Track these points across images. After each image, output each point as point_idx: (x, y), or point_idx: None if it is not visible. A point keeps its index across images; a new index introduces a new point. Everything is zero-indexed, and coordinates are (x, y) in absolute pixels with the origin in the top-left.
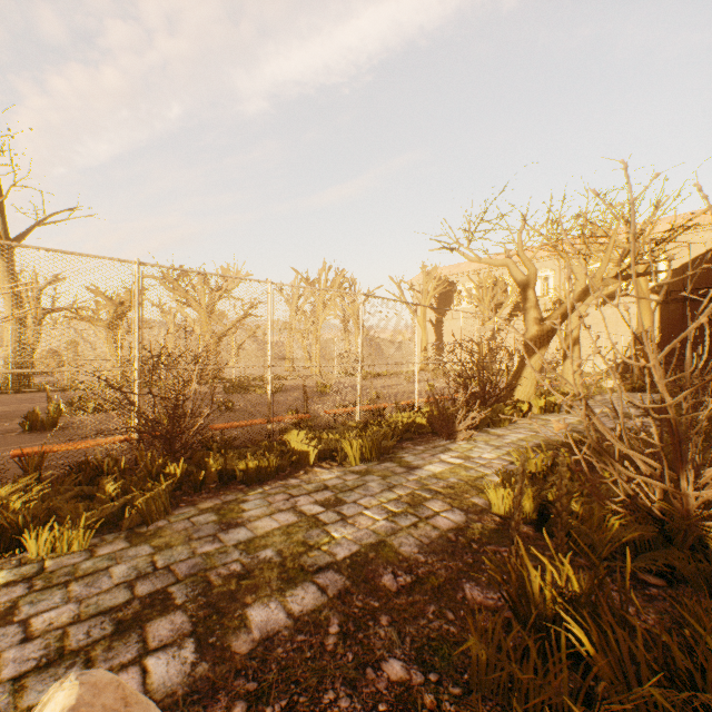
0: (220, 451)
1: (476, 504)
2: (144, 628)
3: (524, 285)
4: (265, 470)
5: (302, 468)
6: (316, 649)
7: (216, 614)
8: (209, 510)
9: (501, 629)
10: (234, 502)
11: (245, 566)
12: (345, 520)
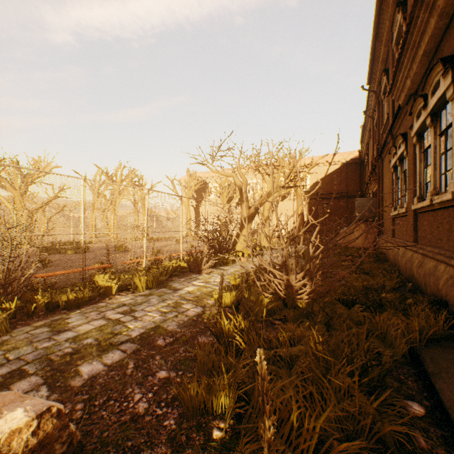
0: (45, 291)
1: (209, 303)
2: (9, 387)
3: (241, 188)
4: (81, 299)
5: (107, 297)
6: (122, 375)
7: (59, 372)
8: (42, 326)
9: (211, 346)
10: (60, 319)
11: (74, 349)
12: (137, 319)
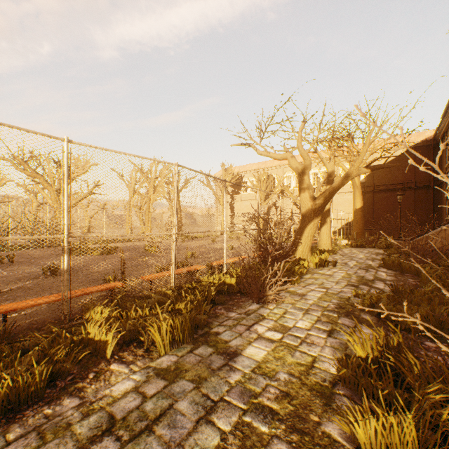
0: None
1: (335, 441)
2: None
3: (301, 172)
4: (25, 390)
5: (93, 367)
6: None
7: None
8: None
9: None
10: None
11: None
12: None
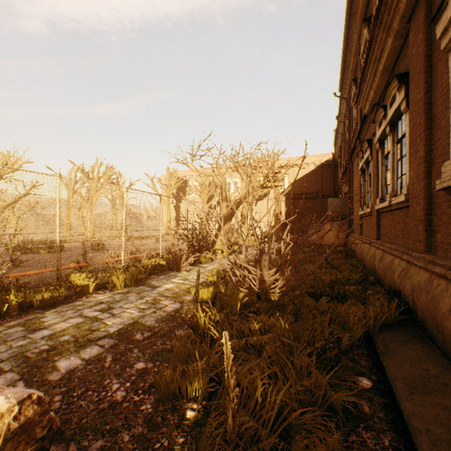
0: (18, 291)
1: (187, 299)
2: None
3: (220, 187)
4: (57, 298)
5: (84, 296)
6: (100, 368)
7: (36, 368)
8: (16, 325)
9: (187, 337)
10: (35, 319)
11: (51, 346)
12: (115, 315)
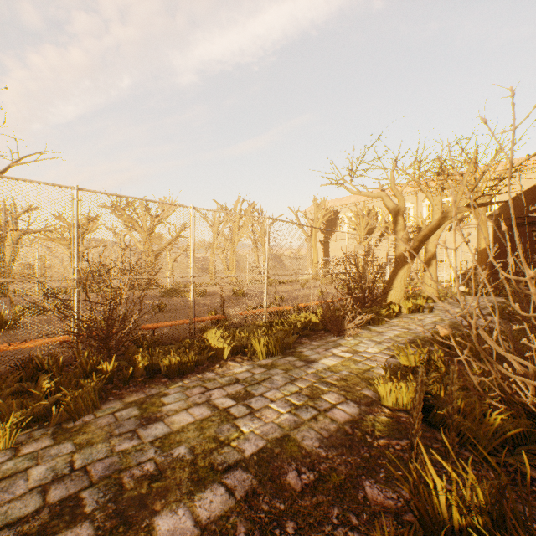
0: (149, 347)
1: (367, 396)
2: None
3: (395, 212)
4: (186, 364)
5: (217, 362)
6: None
7: (123, 525)
8: (133, 404)
9: None
10: (156, 395)
11: (158, 466)
12: (253, 413)
